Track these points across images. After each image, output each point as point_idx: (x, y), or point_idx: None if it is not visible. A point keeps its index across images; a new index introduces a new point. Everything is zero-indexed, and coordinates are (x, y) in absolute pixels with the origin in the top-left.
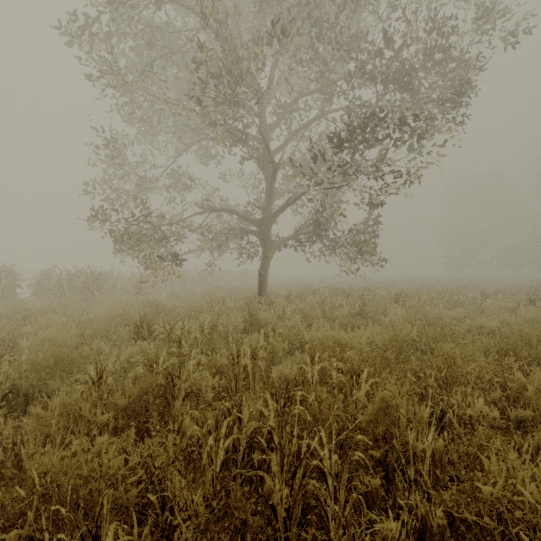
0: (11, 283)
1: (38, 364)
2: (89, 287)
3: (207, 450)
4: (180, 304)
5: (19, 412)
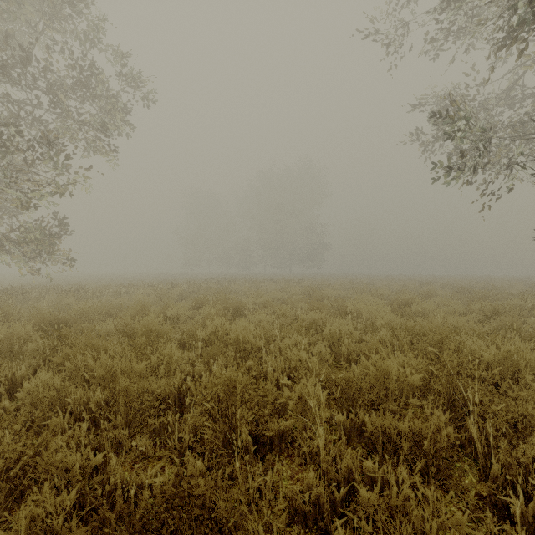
0: None
1: None
2: None
3: None
4: None
5: None
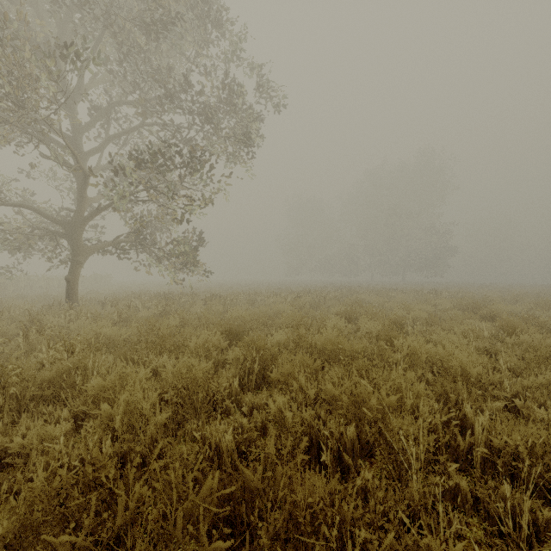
0: None
1: None
2: None
3: None
4: None
5: None
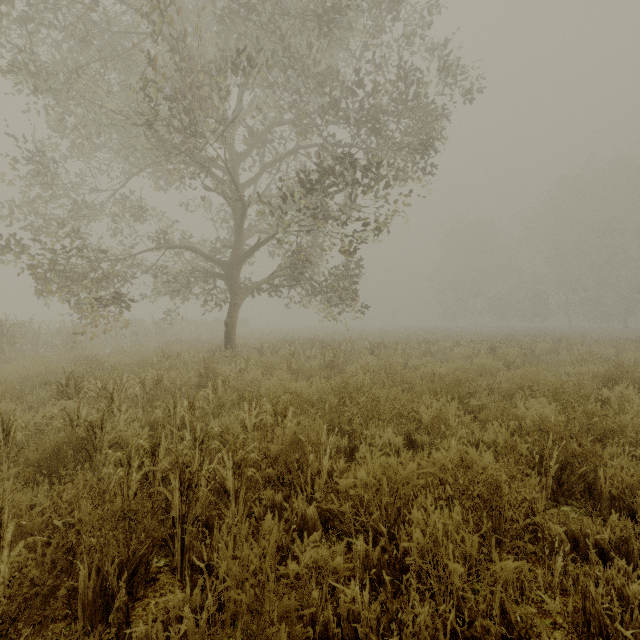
0: None
1: None
2: None
3: None
4: (124, 360)
5: None
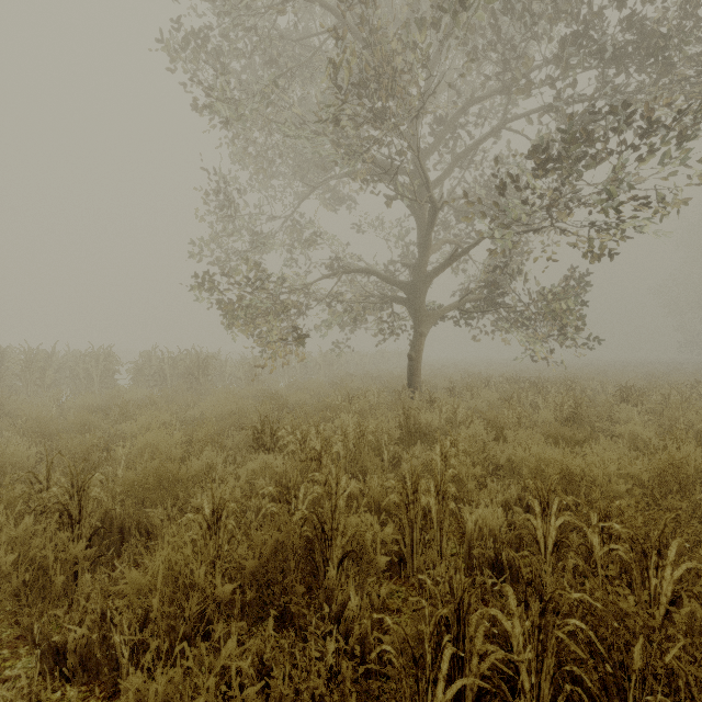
0: (109, 367)
1: (136, 485)
2: (194, 373)
3: (393, 670)
4: (305, 398)
5: (113, 550)
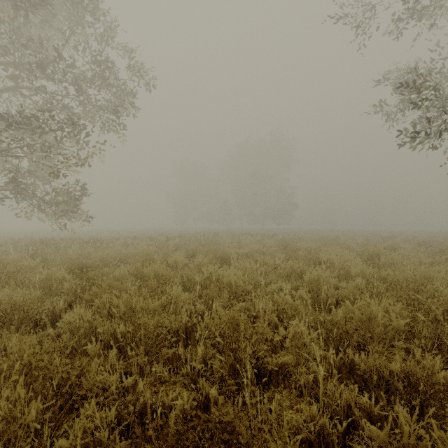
0: None
1: None
2: None
3: None
4: None
5: None
